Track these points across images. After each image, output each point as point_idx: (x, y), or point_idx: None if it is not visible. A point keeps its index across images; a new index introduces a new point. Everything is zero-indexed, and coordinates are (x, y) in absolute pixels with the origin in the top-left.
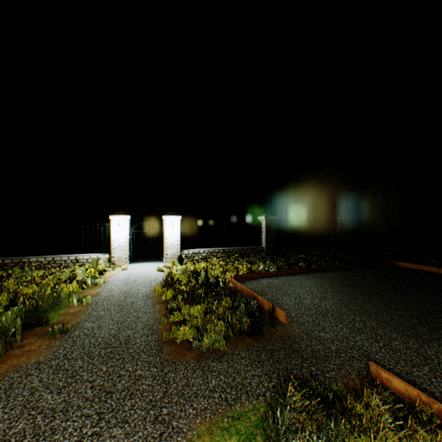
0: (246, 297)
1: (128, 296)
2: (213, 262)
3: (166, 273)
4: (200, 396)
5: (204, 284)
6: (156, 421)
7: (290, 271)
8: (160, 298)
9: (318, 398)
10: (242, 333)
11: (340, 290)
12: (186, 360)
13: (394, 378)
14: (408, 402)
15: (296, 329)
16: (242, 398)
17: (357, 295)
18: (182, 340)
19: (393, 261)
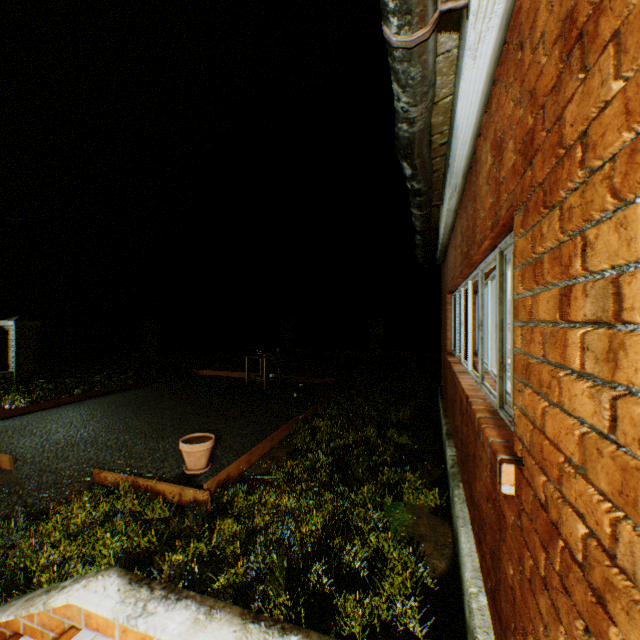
0: None
1: None
2: None
3: None
4: None
5: None
6: None
7: (52, 402)
8: None
9: None
10: None
11: (114, 412)
12: None
13: (110, 473)
14: (119, 487)
15: (28, 470)
16: None
17: (131, 414)
18: None
19: (197, 370)
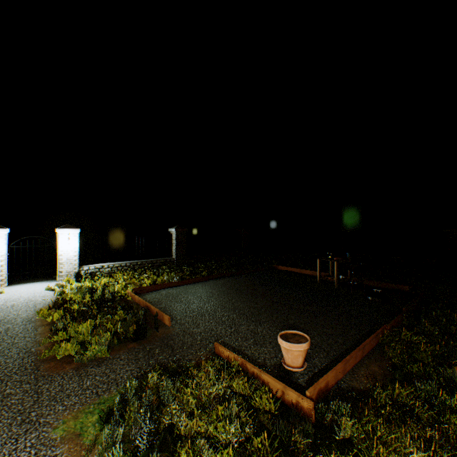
0: (142, 308)
1: (3, 323)
2: (118, 276)
3: (57, 293)
4: (73, 396)
5: (100, 300)
6: (23, 423)
7: (191, 280)
8: (46, 320)
9: (168, 373)
10: (128, 340)
11: (224, 293)
12: (64, 372)
13: (225, 350)
14: (231, 363)
15: (177, 329)
16: (112, 388)
17: (235, 296)
18: (64, 356)
19: (275, 265)
